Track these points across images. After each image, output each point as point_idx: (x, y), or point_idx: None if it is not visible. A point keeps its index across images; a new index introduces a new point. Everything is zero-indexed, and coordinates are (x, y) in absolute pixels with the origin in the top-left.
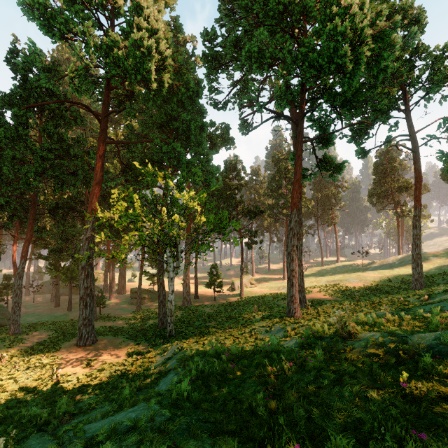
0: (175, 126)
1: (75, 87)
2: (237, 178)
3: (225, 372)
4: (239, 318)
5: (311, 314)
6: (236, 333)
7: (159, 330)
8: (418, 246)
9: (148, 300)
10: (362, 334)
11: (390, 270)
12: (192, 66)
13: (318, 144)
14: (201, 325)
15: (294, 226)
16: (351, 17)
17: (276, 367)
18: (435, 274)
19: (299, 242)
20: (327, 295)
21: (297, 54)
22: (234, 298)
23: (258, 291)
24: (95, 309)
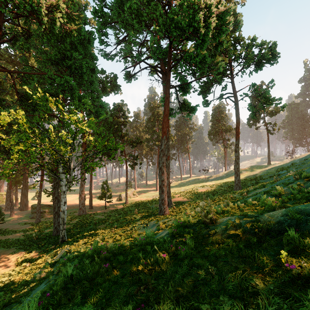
0: (68, 64)
1: None
2: (123, 117)
3: (97, 273)
4: (123, 219)
5: (175, 211)
6: (120, 232)
7: (53, 237)
8: (238, 163)
9: (48, 213)
10: (221, 220)
11: (221, 180)
12: (83, 14)
13: (180, 90)
14: (92, 228)
15: (164, 148)
16: None
17: (150, 261)
18: (245, 180)
19: (167, 161)
20: (185, 198)
21: (166, 19)
22: (121, 206)
23: (139, 199)
24: None
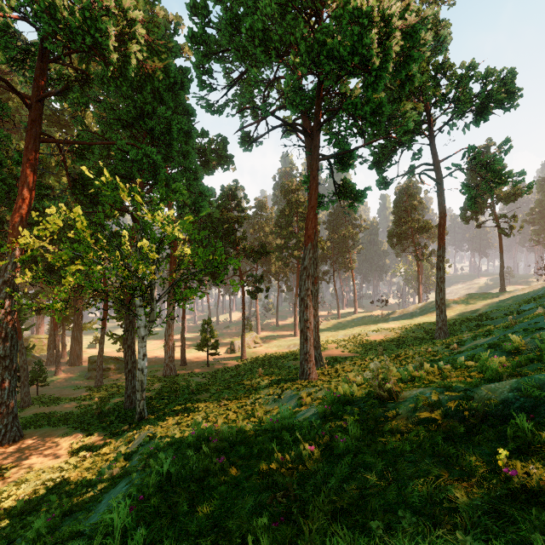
0: (149, 125)
1: (0, 69)
2: (238, 209)
3: (207, 472)
4: (239, 386)
5: (328, 375)
6: (234, 406)
7: (125, 411)
8: (442, 290)
9: (114, 372)
10: (407, 393)
11: (411, 320)
12: (173, 43)
13: (337, 163)
14: (187, 399)
15: (308, 265)
16: (378, 1)
17: (290, 456)
18: (457, 321)
19: (314, 287)
20: (346, 351)
21: (313, 43)
22: (234, 362)
23: (264, 351)
24: (27, 390)
